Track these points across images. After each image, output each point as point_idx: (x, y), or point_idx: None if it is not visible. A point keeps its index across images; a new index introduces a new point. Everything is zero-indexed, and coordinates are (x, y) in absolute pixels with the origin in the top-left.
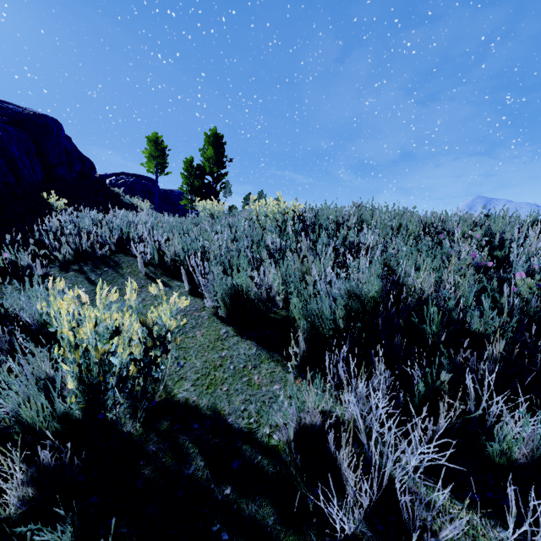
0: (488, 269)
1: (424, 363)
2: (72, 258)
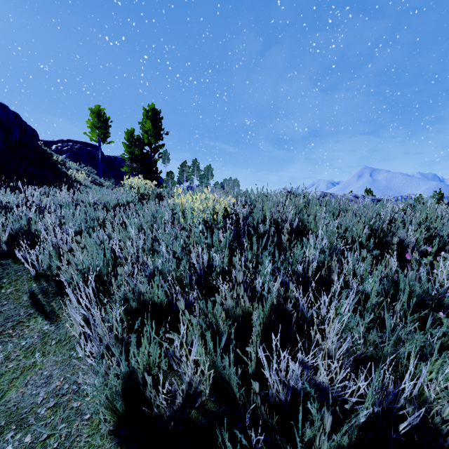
0: None
1: None
2: None
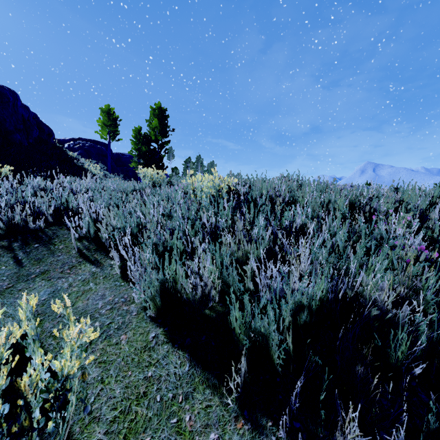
0: (434, 262)
1: (403, 416)
2: (3, 232)
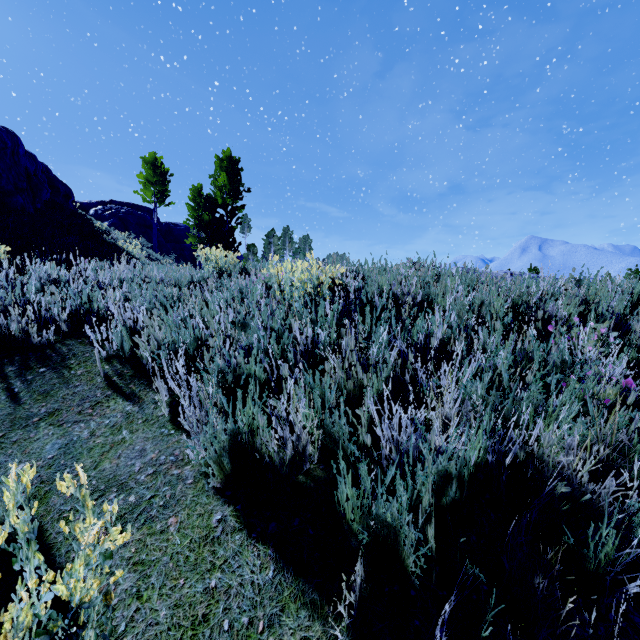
0: None
1: None
2: None
